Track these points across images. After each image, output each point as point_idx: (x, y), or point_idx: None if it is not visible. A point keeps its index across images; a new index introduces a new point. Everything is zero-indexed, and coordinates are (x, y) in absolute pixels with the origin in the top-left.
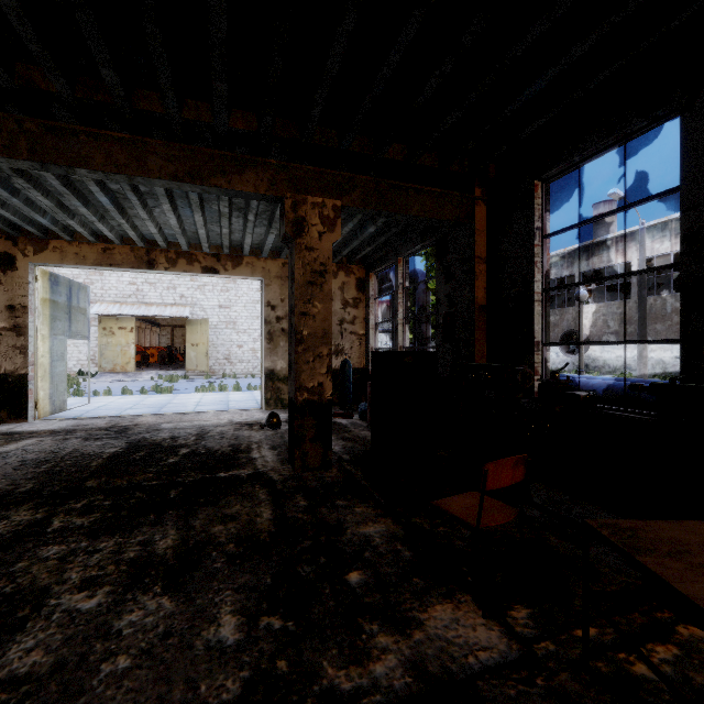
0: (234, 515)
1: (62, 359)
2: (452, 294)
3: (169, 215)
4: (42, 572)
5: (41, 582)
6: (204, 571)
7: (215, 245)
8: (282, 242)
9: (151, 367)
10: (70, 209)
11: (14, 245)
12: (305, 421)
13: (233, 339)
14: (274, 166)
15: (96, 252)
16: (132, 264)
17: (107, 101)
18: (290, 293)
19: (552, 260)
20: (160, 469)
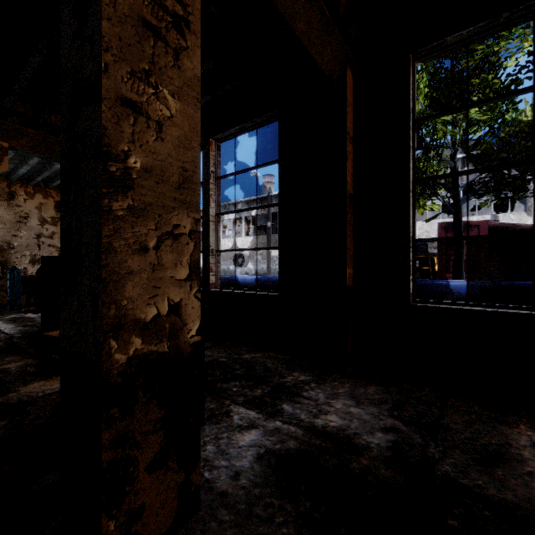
0: None
1: None
2: None
3: None
4: None
5: None
6: None
7: None
8: None
9: None
10: None
11: None
12: None
13: None
14: None
15: None
16: None
17: None
18: None
19: (230, 206)
20: None
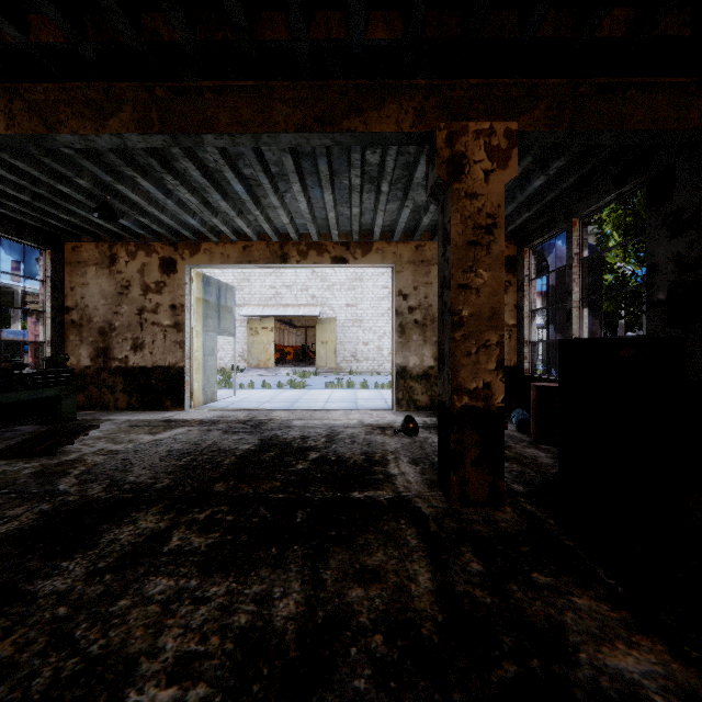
0: (377, 570)
1: (212, 353)
2: (685, 253)
3: (299, 197)
4: (138, 625)
5: (131, 645)
6: (338, 693)
7: (344, 233)
8: (429, 196)
9: (287, 364)
10: (214, 207)
11: (175, 251)
12: (464, 436)
13: (359, 337)
14: (422, 89)
15: (237, 251)
16: (267, 260)
17: (228, 39)
18: (442, 261)
19: None
20: (287, 476)
